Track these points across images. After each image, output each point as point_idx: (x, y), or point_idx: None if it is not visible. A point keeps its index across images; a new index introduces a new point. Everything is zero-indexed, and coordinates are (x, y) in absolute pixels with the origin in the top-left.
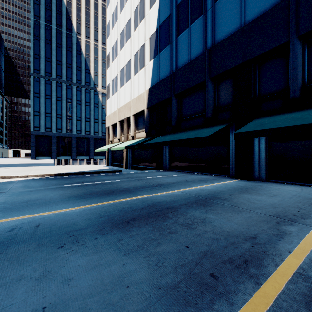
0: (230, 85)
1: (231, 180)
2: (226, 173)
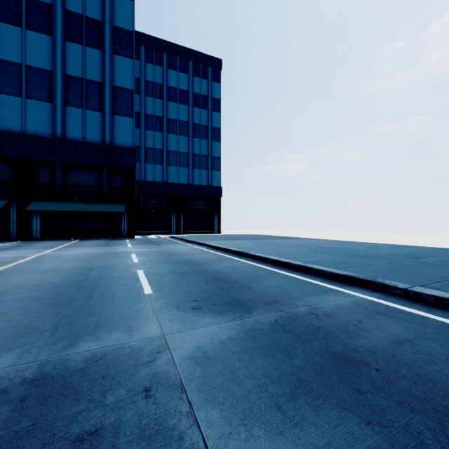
0: (10, 167)
1: (15, 242)
2: (6, 238)
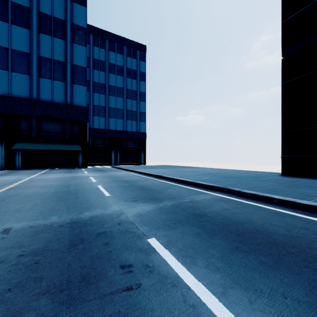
0: (0, 119)
1: (4, 170)
2: None
